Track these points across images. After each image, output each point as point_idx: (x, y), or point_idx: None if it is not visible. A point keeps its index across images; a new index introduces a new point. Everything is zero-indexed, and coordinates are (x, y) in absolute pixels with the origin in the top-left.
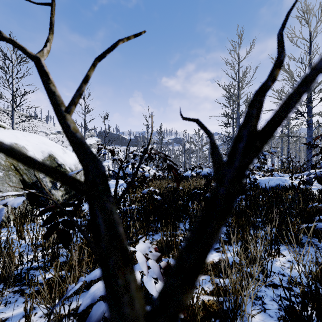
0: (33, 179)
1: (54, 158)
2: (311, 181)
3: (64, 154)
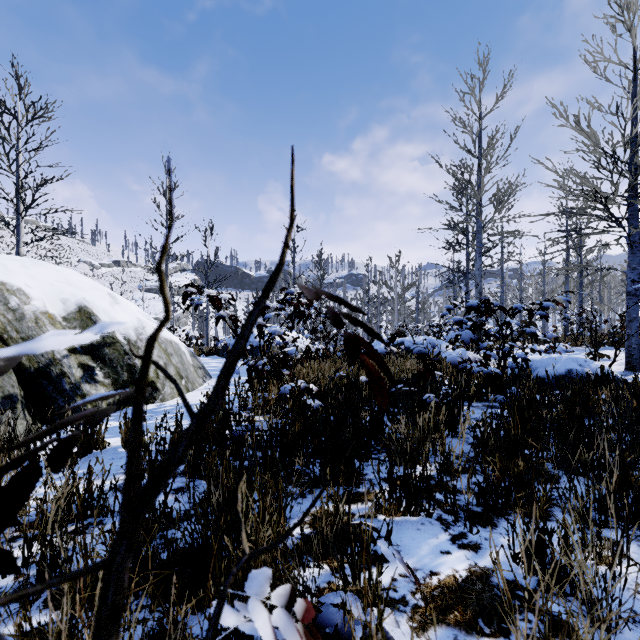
0: (41, 360)
1: (90, 315)
2: (636, 364)
3: (112, 306)
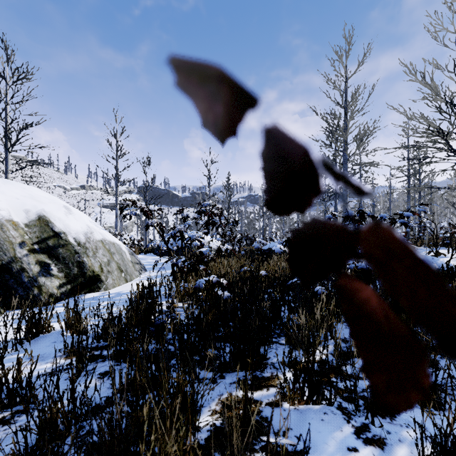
0: (4, 259)
1: (48, 222)
2: None
3: (67, 216)
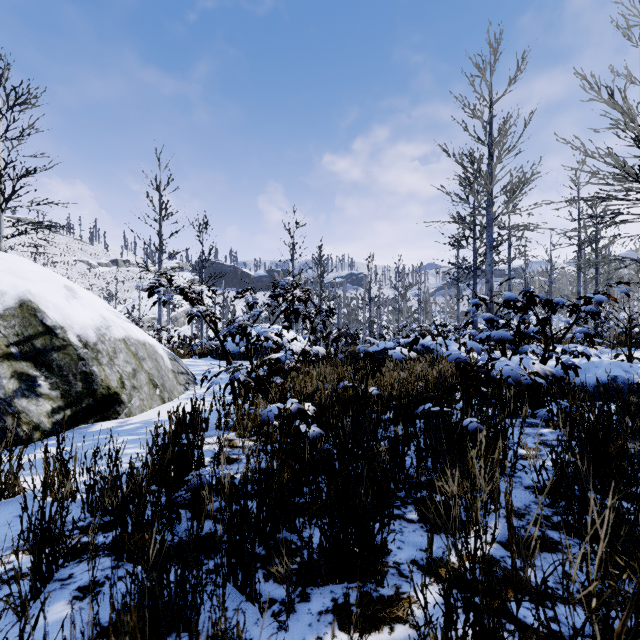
0: None
1: (35, 311)
2: None
3: (68, 301)
